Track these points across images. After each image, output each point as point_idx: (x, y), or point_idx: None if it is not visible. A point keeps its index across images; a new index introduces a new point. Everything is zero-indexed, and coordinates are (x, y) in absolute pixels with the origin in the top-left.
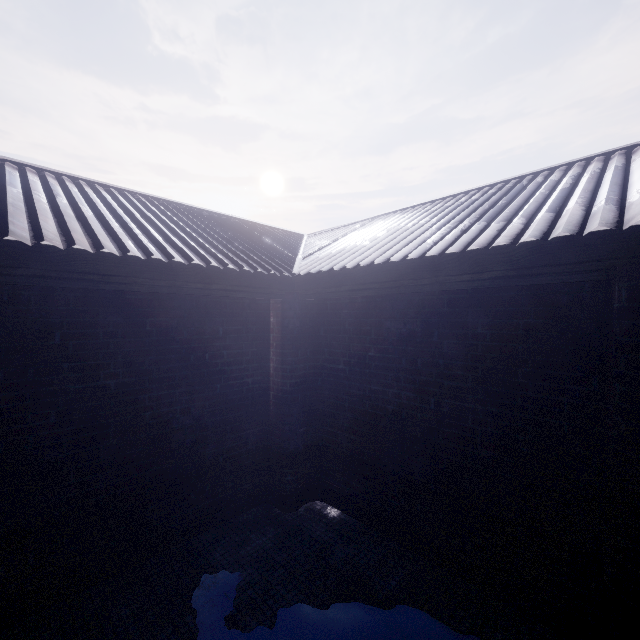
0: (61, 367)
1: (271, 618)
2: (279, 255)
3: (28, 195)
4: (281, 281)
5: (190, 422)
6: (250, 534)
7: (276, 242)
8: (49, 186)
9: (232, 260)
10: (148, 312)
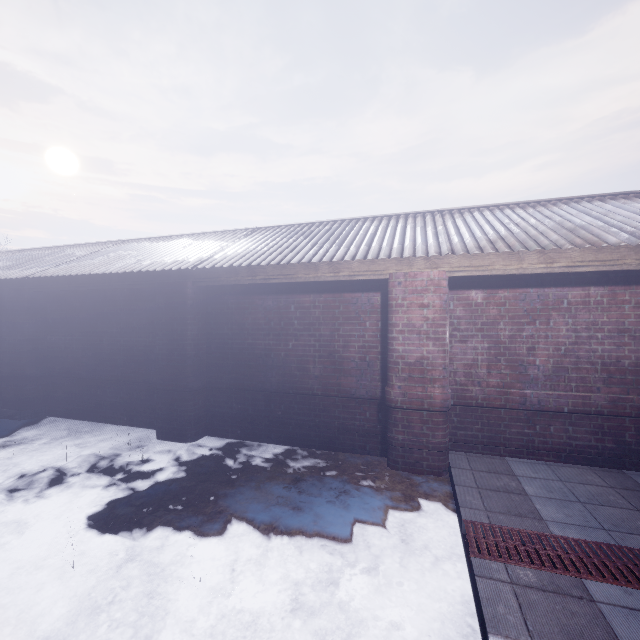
0: None
1: None
2: None
3: None
4: None
5: None
6: None
7: None
8: None
9: None
10: None
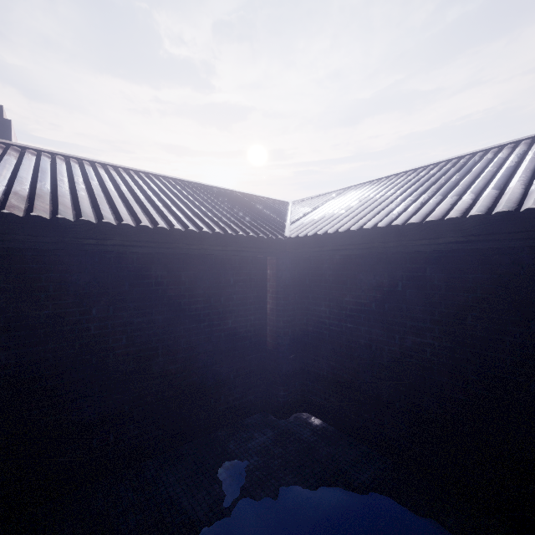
0: (129, 306)
1: (274, 492)
2: (273, 221)
3: (103, 186)
4: (276, 242)
5: (211, 347)
6: (254, 433)
7: (269, 210)
8: (113, 177)
9: (241, 228)
10: (183, 267)
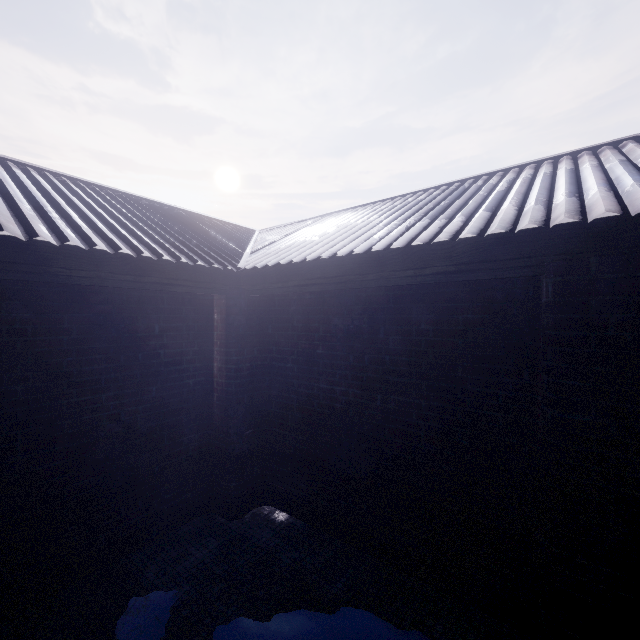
0: None
1: (207, 639)
2: (225, 249)
3: None
4: (225, 275)
5: (120, 429)
6: (189, 547)
7: (223, 236)
8: None
9: (169, 251)
10: (66, 307)
